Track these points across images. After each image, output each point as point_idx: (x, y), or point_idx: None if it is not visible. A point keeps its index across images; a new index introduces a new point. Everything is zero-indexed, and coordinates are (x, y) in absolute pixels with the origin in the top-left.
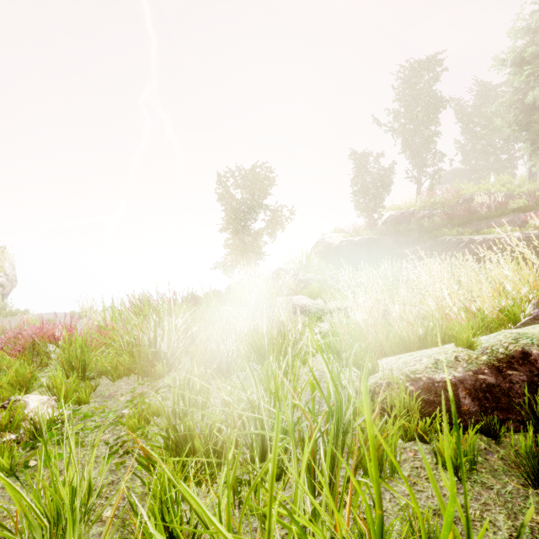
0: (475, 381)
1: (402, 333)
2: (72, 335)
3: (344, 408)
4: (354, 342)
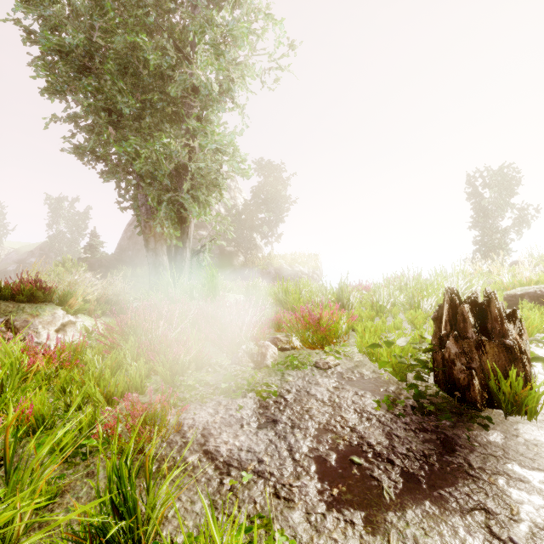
0: (534, 294)
1: (519, 281)
2: (370, 289)
3: (452, 283)
4: (498, 286)
